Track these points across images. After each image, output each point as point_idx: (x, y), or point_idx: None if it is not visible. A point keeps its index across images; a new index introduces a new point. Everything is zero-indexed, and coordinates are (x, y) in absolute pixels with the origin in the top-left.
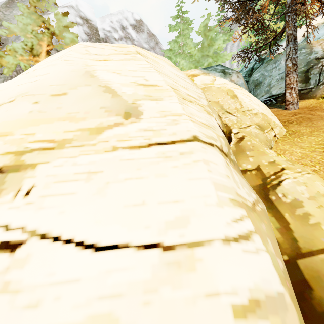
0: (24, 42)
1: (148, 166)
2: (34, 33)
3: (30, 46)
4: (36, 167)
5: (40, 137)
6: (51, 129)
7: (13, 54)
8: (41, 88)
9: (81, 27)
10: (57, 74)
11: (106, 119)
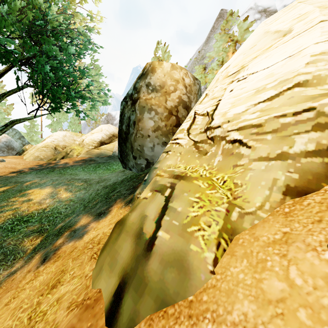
0: (218, 60)
1: (290, 44)
2: (224, 49)
3: (221, 61)
4: (248, 65)
5: (247, 60)
6: (251, 57)
7: (212, 72)
8: (245, 50)
9: (259, 21)
10: (251, 41)
11: (274, 42)
